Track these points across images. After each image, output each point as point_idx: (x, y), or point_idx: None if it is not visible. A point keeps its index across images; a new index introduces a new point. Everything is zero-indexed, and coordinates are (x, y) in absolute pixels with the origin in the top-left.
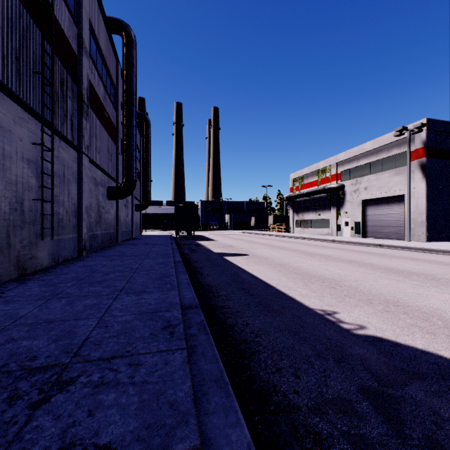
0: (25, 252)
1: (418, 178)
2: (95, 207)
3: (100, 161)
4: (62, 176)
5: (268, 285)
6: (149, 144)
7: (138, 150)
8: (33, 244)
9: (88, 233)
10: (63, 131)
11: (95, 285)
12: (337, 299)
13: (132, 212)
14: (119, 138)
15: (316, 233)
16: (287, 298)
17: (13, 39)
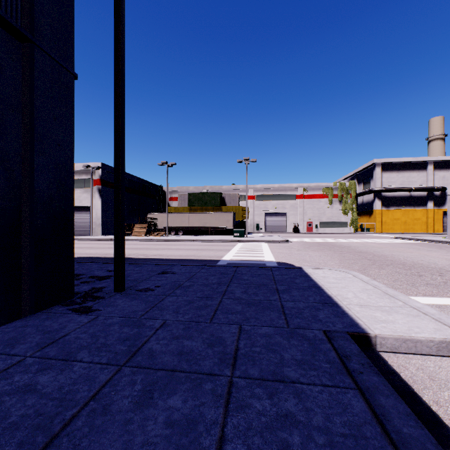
0: None
1: (98, 197)
2: None
3: None
4: None
5: None
6: None
7: None
8: None
9: None
10: None
11: None
12: None
13: None
14: None
15: None
16: None
17: None
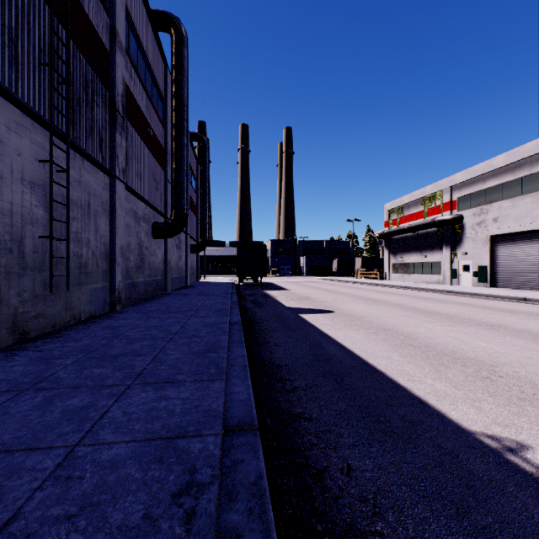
0: (26, 309)
1: None
2: (135, 247)
3: (142, 190)
4: (87, 206)
5: (372, 368)
6: (207, 171)
7: (195, 180)
8: (39, 297)
9: (124, 281)
10: (88, 147)
11: (104, 364)
12: (510, 409)
13: (186, 254)
14: (168, 162)
15: (421, 281)
16: (412, 400)
17: (5, 12)
